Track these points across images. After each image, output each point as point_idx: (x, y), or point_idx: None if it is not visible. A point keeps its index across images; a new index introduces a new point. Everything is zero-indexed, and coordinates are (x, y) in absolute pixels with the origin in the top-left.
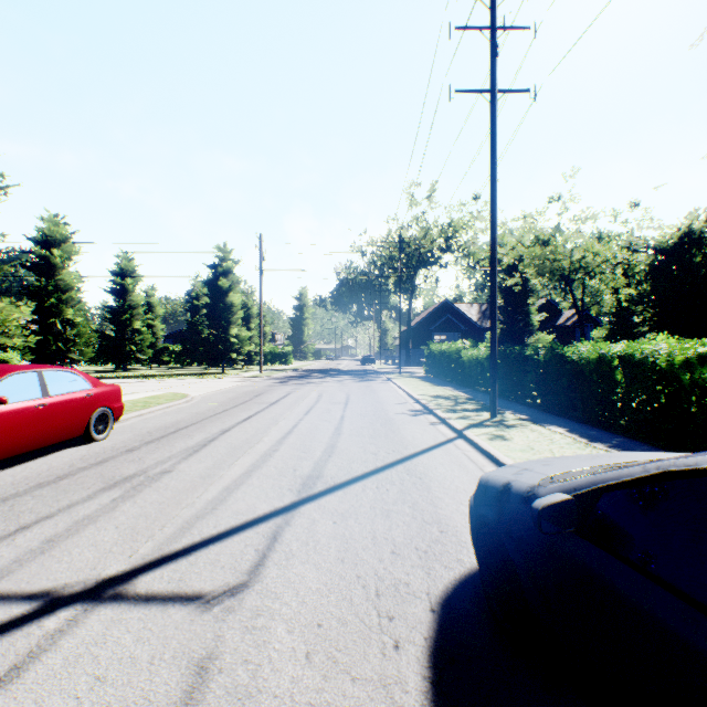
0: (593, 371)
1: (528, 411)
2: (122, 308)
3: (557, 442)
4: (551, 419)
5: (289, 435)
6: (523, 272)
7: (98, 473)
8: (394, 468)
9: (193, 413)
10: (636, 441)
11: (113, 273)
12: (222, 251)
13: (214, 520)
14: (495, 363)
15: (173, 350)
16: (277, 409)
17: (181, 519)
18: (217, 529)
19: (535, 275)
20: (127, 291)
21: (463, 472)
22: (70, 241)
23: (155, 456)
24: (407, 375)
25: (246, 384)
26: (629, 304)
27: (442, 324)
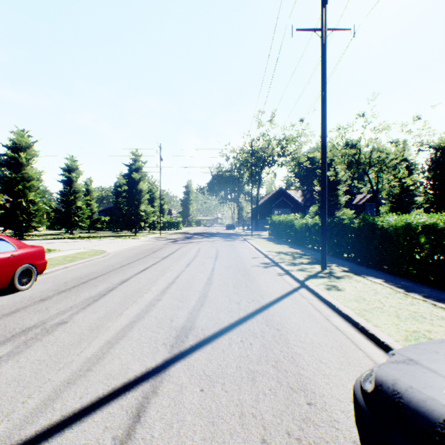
0: (400, 236)
1: (347, 264)
2: (69, 193)
3: (381, 292)
4: (367, 271)
5: (172, 285)
6: (333, 168)
7: (3, 324)
8: (255, 319)
9: (105, 266)
10: (442, 291)
11: (63, 169)
12: (135, 155)
13: (83, 387)
14: (325, 230)
15: (105, 220)
16: (167, 262)
17: (51, 386)
18: (81, 402)
19: (344, 169)
20: (72, 181)
21: (313, 322)
22: (32, 147)
23: (59, 306)
24: (256, 236)
25: (149, 243)
26: (415, 187)
27: (278, 203)
